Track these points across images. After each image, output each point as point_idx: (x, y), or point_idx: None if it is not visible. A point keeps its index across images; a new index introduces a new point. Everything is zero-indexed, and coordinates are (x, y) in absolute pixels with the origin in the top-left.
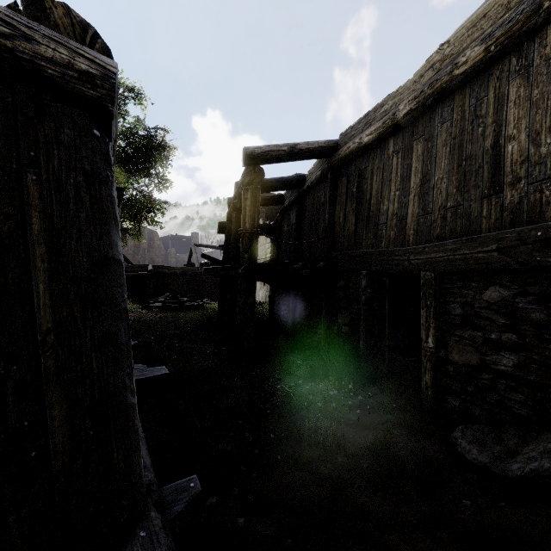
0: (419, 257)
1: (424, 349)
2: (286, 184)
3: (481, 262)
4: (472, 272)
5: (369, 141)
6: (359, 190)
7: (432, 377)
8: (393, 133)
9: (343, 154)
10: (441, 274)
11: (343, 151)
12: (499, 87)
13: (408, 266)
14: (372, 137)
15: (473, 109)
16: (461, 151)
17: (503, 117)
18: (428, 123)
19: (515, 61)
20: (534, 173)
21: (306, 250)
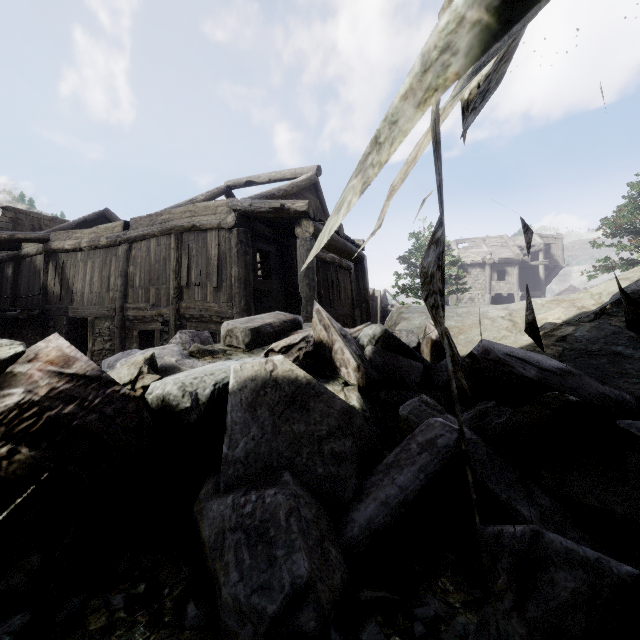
0: (88, 311)
1: (89, 348)
2: (2, 247)
3: (104, 314)
4: (103, 318)
5: (69, 249)
6: (64, 272)
7: (91, 358)
8: (81, 251)
9: (53, 247)
10: (95, 318)
11: (54, 246)
12: (111, 256)
13: (84, 315)
14: (70, 247)
15: (105, 259)
16: (102, 273)
17: (111, 267)
18: (93, 255)
19: (114, 251)
20: (115, 289)
21: (24, 300)
